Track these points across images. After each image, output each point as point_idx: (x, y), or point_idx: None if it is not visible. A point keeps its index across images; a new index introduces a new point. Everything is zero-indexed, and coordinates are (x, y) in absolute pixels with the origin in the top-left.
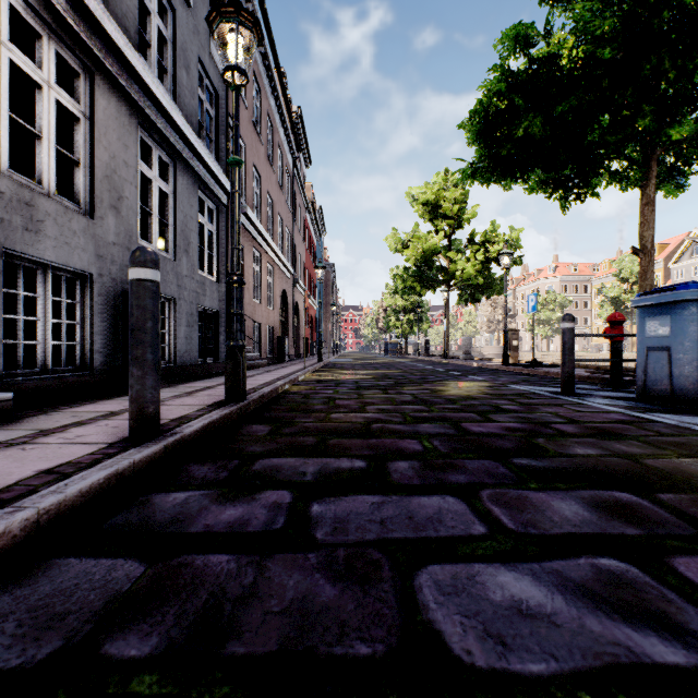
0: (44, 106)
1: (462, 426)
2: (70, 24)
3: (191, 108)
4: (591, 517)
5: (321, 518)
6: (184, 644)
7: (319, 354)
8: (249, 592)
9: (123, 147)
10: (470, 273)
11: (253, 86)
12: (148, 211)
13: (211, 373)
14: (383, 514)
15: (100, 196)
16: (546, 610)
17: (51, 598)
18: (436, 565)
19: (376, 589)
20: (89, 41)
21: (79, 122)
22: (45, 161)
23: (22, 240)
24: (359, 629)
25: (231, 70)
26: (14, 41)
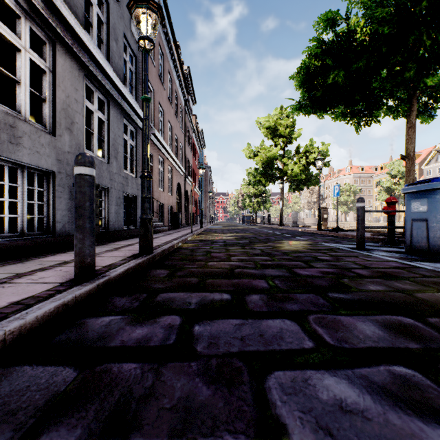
0: (22, 62)
1: (294, 271)
2: (39, 10)
3: (119, 66)
4: (384, 335)
5: (200, 336)
6: (100, 434)
7: (200, 223)
8: (148, 393)
9: (74, 90)
10: (297, 171)
11: (159, 53)
12: (91, 131)
13: (131, 235)
14: (242, 332)
15: (59, 122)
16: (360, 407)
17: (8, 397)
18: (280, 371)
19: (238, 390)
20: (52, 21)
21: (45, 74)
22: (23, 99)
23: (7, 149)
24: (226, 423)
25: (143, 39)
26: (6, 24)
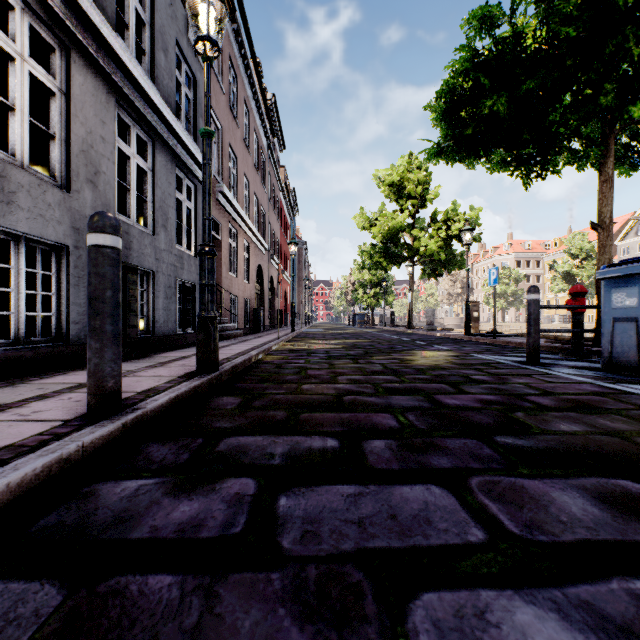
0: (17, 78)
1: (436, 399)
2: None
3: (169, 89)
4: (604, 516)
5: (288, 517)
6: None
7: (292, 325)
8: None
9: (100, 123)
10: (433, 249)
11: (230, 73)
12: (126, 186)
13: (188, 343)
14: (361, 511)
15: (77, 170)
16: None
17: None
18: (432, 593)
19: (358, 636)
20: (65, 17)
21: (54, 97)
22: (18, 133)
23: None
24: None
25: (203, 40)
26: (3, 28)
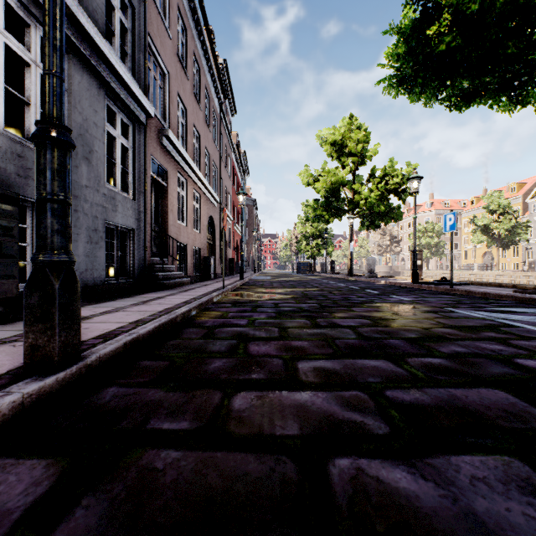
0: None
1: None
2: None
3: (94, 4)
4: None
5: None
6: None
7: (240, 273)
8: None
9: None
10: (373, 202)
11: (178, 23)
12: (22, 98)
13: (122, 293)
14: None
15: None
16: None
17: None
18: None
19: None
20: None
21: None
22: None
23: None
24: None
25: None
26: None
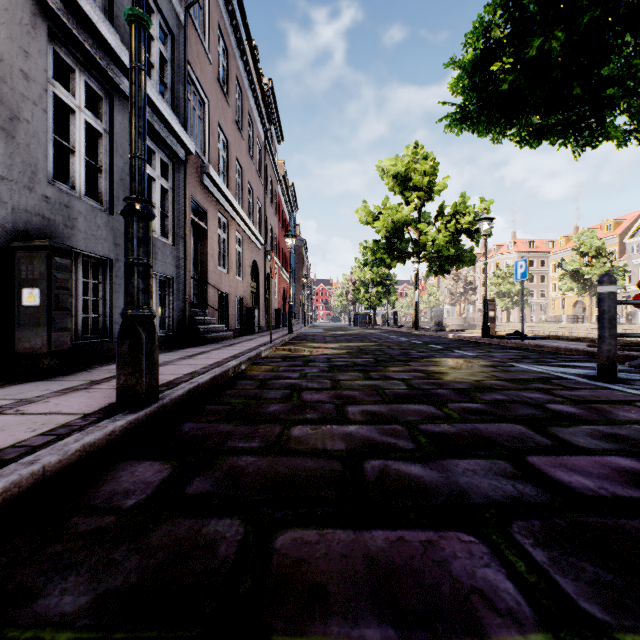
0: None
1: (537, 469)
2: None
3: None
4: None
5: None
6: None
7: (289, 326)
8: None
9: (20, 52)
10: (441, 244)
11: (219, 44)
12: (68, 147)
13: (162, 348)
14: None
15: None
16: None
17: None
18: None
19: None
20: None
21: None
22: None
23: None
24: None
25: None
26: None
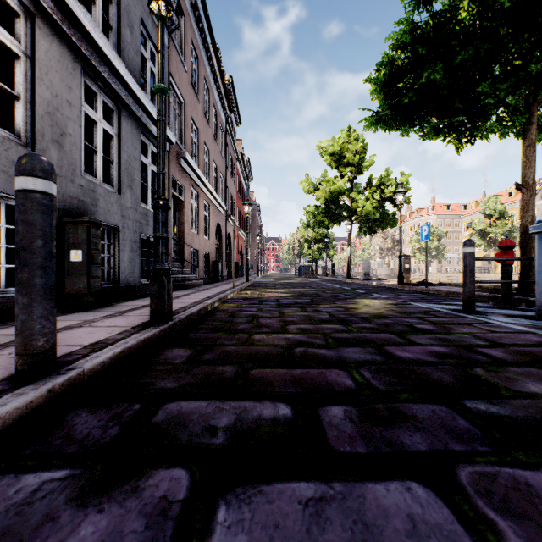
0: None
1: (388, 351)
2: None
3: (135, 63)
4: None
5: None
6: None
7: (246, 276)
8: None
9: (66, 88)
10: (369, 209)
11: (192, 54)
12: (93, 148)
13: None
14: (326, 535)
15: (42, 130)
16: None
17: None
18: None
19: None
20: None
21: (19, 60)
22: None
23: None
24: None
25: None
26: None
